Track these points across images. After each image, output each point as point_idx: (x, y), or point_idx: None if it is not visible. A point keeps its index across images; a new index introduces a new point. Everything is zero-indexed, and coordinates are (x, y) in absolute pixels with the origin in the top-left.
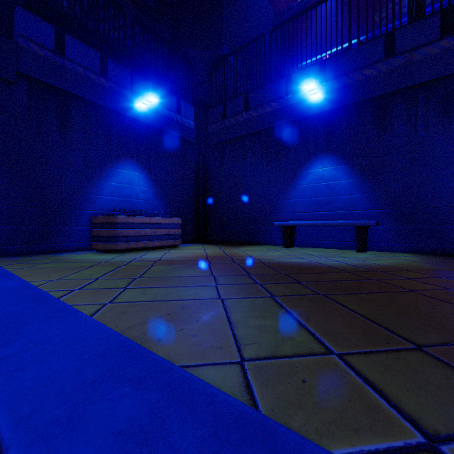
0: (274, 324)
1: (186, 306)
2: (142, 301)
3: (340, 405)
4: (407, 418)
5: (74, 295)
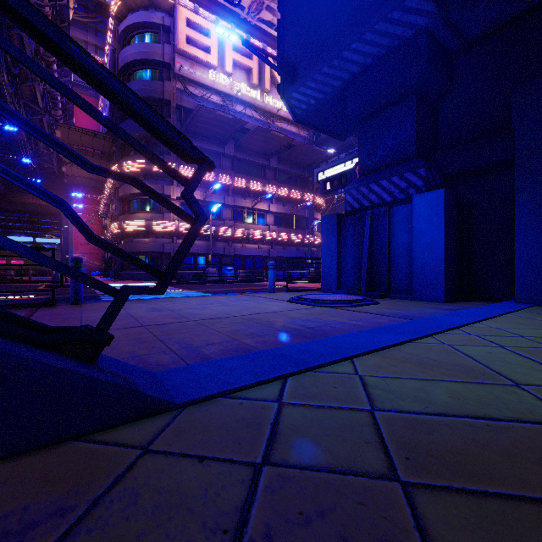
0: (436, 399)
1: (462, 366)
2: (464, 352)
3: (312, 390)
4: (296, 404)
5: (457, 336)
